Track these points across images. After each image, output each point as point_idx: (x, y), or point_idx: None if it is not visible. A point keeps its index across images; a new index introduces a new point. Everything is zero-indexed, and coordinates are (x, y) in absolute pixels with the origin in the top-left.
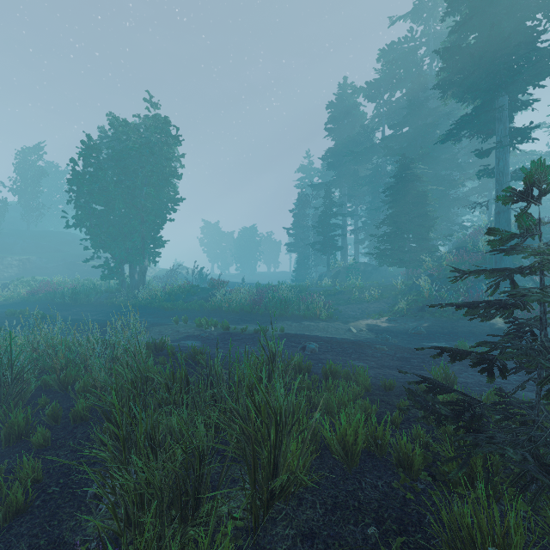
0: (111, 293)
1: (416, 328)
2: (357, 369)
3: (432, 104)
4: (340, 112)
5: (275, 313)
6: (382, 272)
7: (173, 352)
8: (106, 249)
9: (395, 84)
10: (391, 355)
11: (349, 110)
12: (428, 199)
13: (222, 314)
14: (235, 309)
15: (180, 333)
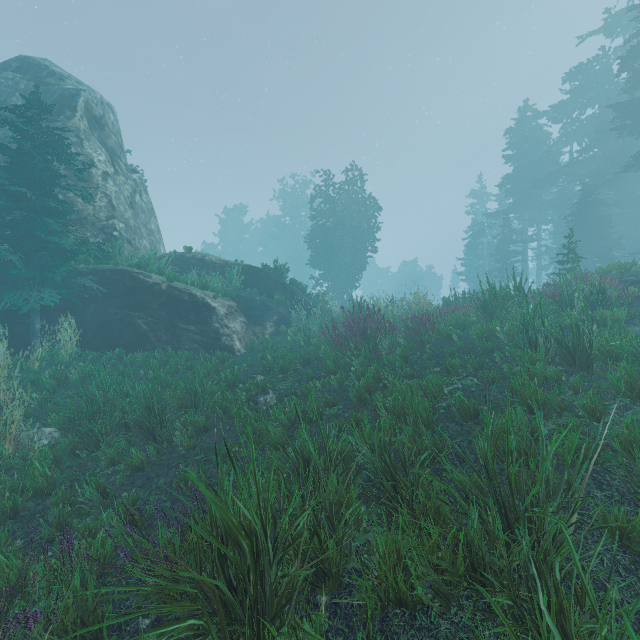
0: None
1: None
2: None
3: None
4: (520, 138)
5: None
6: None
7: None
8: (327, 280)
9: (584, 104)
10: None
11: (530, 133)
12: (612, 222)
13: None
14: None
15: None
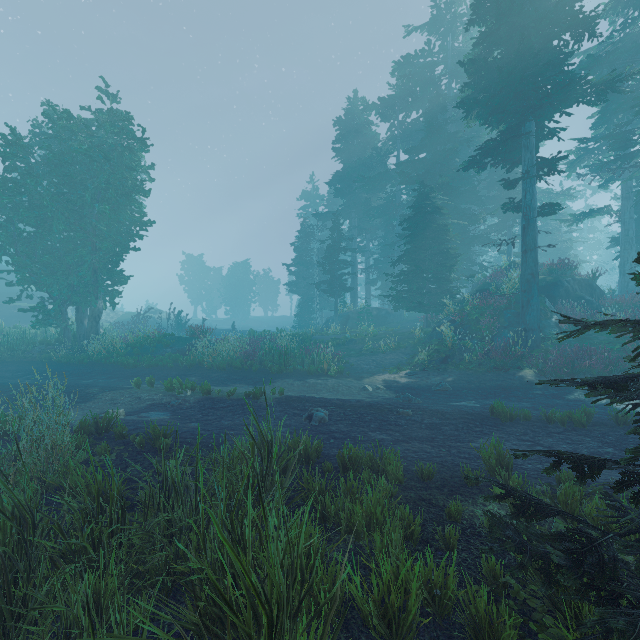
0: (48, 345)
1: (441, 384)
2: (386, 454)
3: (451, 129)
4: (350, 130)
5: (273, 369)
6: (397, 318)
7: (122, 434)
8: (40, 286)
9: (411, 103)
10: (418, 421)
11: (360, 129)
12: (449, 235)
13: (203, 371)
14: (221, 365)
15: (142, 401)
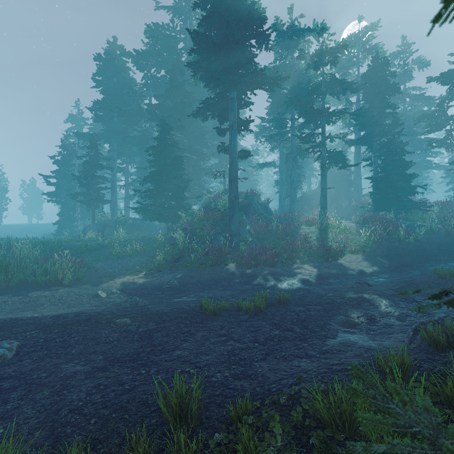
0: None
1: (170, 282)
2: None
3: (189, 91)
4: (109, 67)
5: None
6: (150, 226)
7: None
8: None
9: (160, 62)
10: (133, 331)
11: (119, 70)
12: (184, 164)
13: None
14: None
15: None
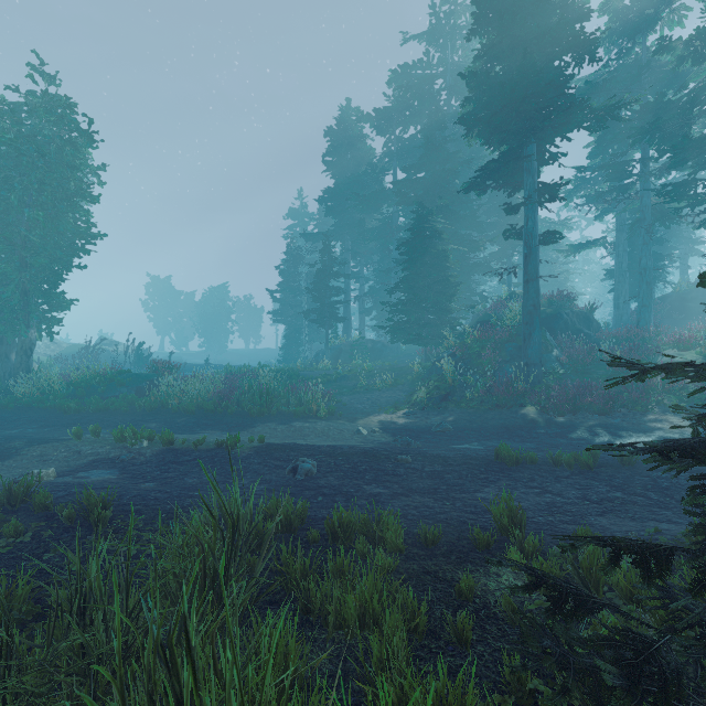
0: None
1: (441, 425)
2: (384, 517)
3: (450, 149)
4: (343, 142)
5: (252, 411)
6: (394, 351)
7: (45, 505)
8: None
9: (409, 117)
10: (418, 469)
11: (353, 142)
12: (449, 261)
13: (167, 415)
14: (190, 408)
15: (82, 456)
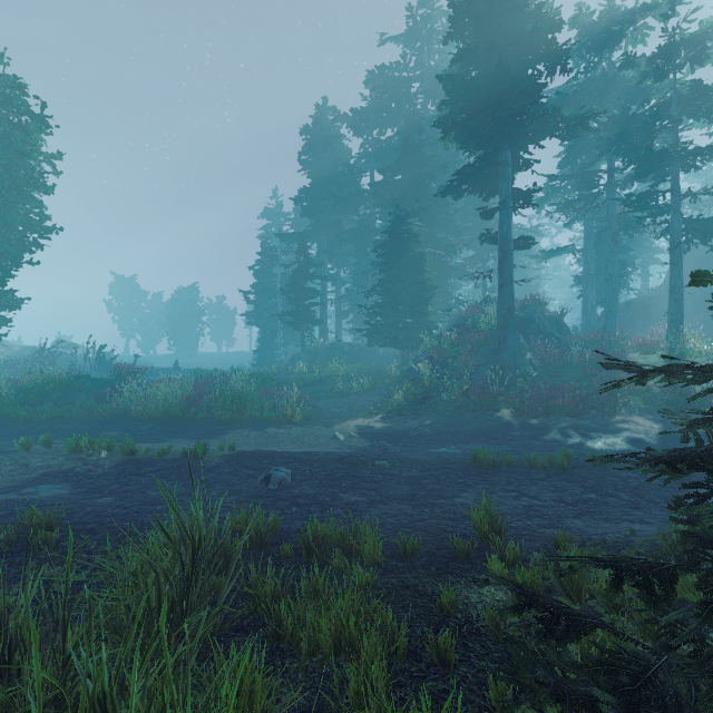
0: None
1: (419, 429)
2: (362, 529)
3: (427, 152)
4: (319, 141)
5: (223, 417)
6: (371, 354)
7: None
8: None
9: (386, 119)
10: (396, 475)
11: (330, 141)
12: (426, 265)
13: (129, 423)
14: (155, 415)
15: (31, 470)
